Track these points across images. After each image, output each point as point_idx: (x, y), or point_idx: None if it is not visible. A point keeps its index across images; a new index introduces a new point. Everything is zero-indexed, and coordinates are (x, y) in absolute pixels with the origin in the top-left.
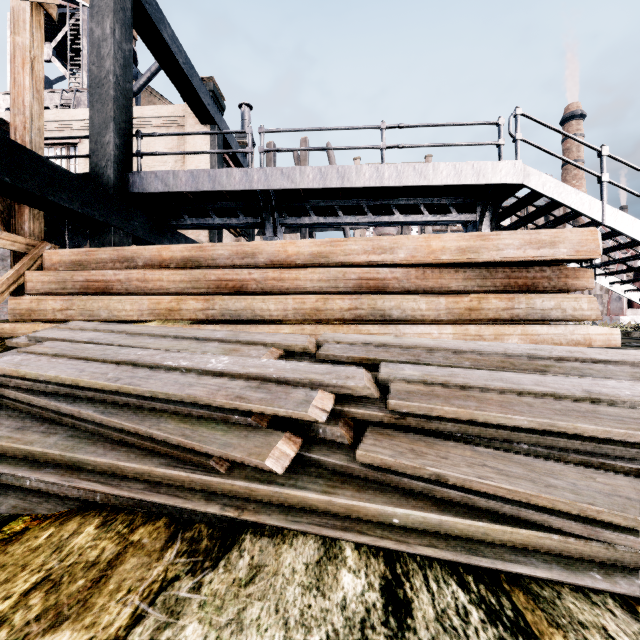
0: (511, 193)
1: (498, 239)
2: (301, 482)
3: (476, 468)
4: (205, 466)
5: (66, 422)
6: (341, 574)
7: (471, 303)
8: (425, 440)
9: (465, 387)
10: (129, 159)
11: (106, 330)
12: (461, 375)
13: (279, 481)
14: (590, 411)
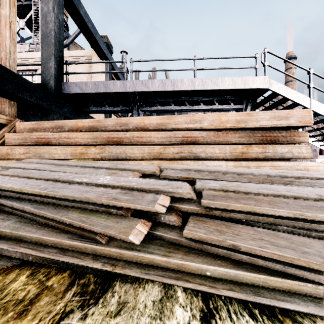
0: (261, 94)
1: (257, 115)
2: (150, 249)
3: (257, 241)
4: (93, 239)
5: (16, 213)
6: (175, 308)
7: (243, 149)
8: (224, 224)
9: (246, 193)
10: (62, 76)
11: (45, 163)
12: (243, 186)
13: (137, 248)
14: (323, 206)
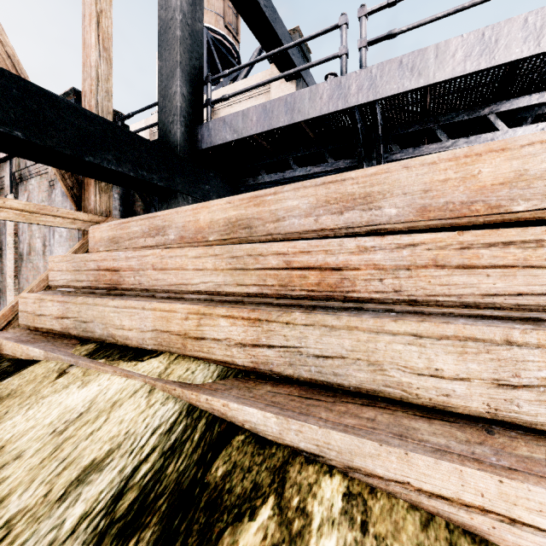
0: None
1: None
2: None
3: None
4: None
5: None
6: None
7: None
8: None
9: None
10: (199, 112)
11: None
12: None
13: None
14: None
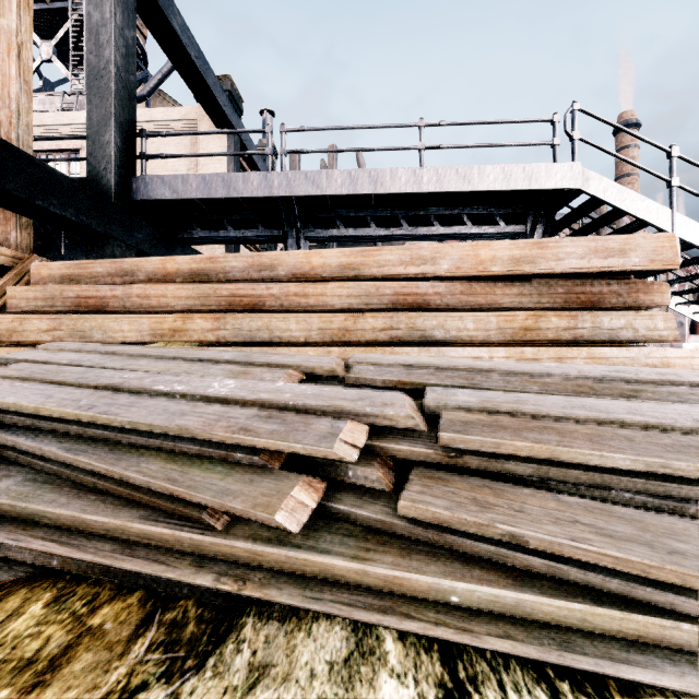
0: (566, 201)
1: (558, 247)
2: (324, 543)
3: (566, 526)
4: (196, 520)
5: (25, 462)
6: (380, 680)
7: (527, 322)
8: (490, 486)
9: (538, 416)
10: (132, 162)
11: (92, 351)
12: (530, 401)
13: (294, 541)
14: None
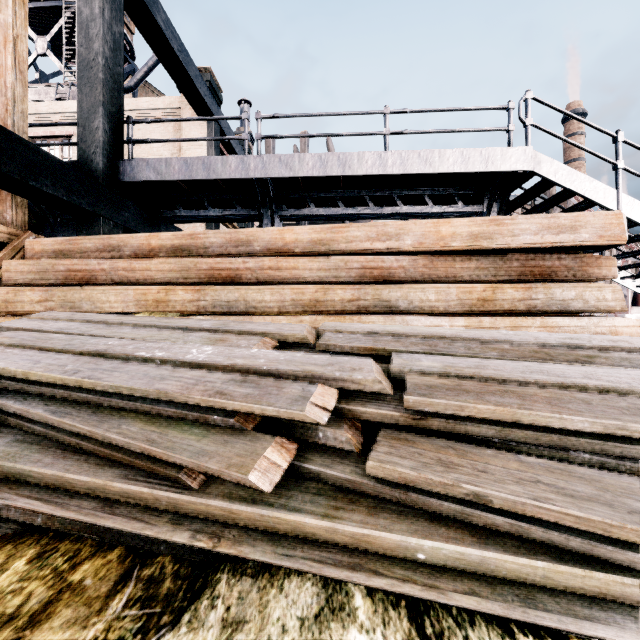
0: (520, 183)
1: (513, 224)
2: (295, 502)
3: (528, 486)
4: (174, 480)
5: (13, 423)
6: (349, 636)
7: (484, 293)
8: (454, 447)
9: (498, 381)
10: (120, 146)
11: (80, 320)
12: (491, 366)
13: (267, 500)
14: None
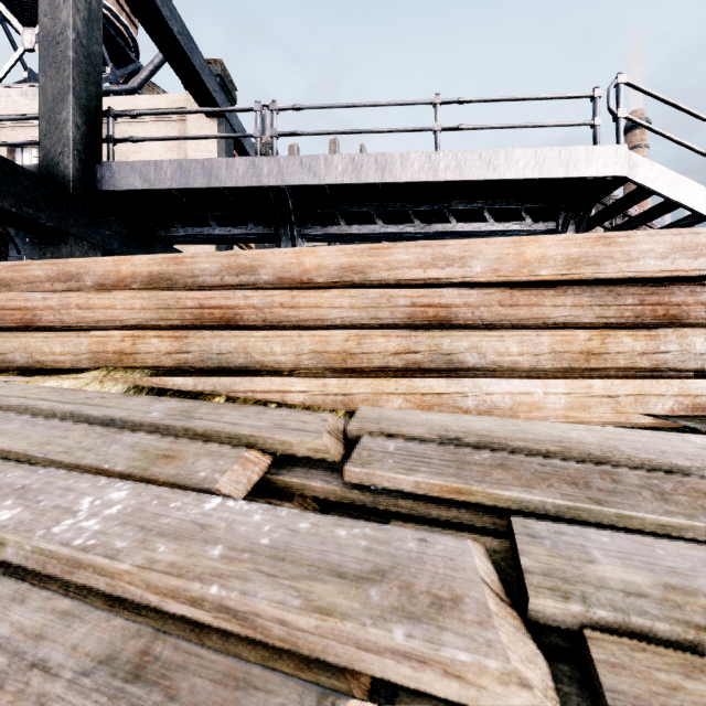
0: (604, 193)
1: (630, 243)
2: None
3: None
4: None
5: None
6: None
7: (590, 343)
8: None
9: None
10: (98, 146)
11: None
12: None
13: None
14: None
